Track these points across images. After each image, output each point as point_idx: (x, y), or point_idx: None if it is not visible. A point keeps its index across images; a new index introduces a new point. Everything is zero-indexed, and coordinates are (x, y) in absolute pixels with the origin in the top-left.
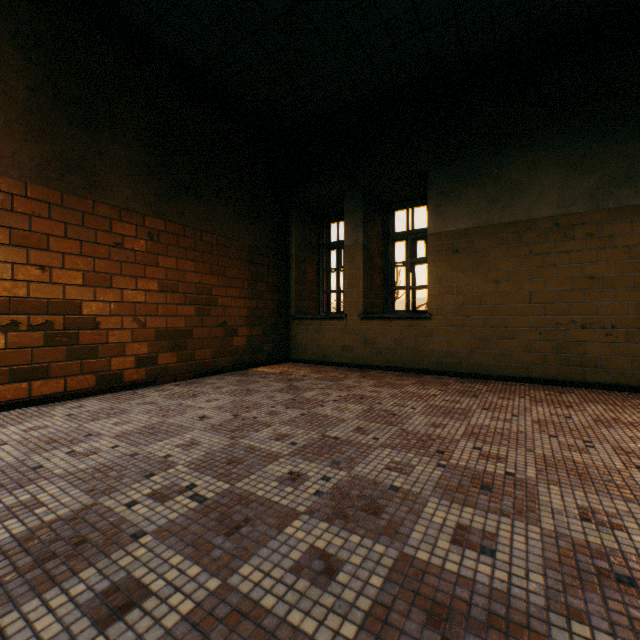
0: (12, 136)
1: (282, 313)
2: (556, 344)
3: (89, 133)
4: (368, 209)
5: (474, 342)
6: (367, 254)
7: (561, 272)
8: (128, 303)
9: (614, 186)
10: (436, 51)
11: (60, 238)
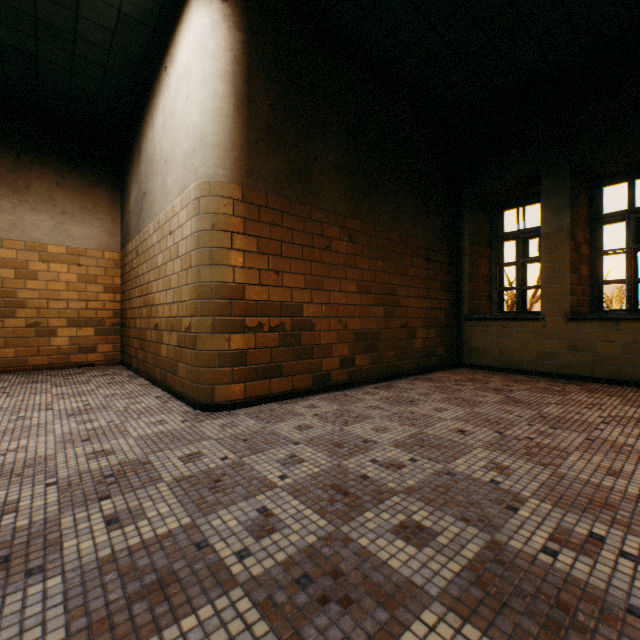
0: (259, 152)
1: (452, 313)
2: None
3: (307, 141)
4: (574, 187)
5: None
6: (573, 242)
7: None
8: (334, 305)
9: None
10: None
11: (288, 244)
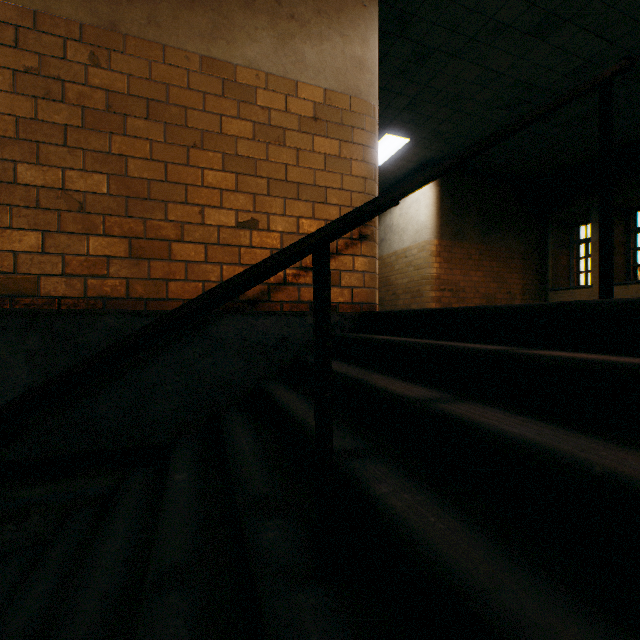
0: (444, 227)
1: (541, 288)
2: None
3: (461, 217)
4: None
5: None
6: None
7: None
8: (472, 282)
9: None
10: None
11: (454, 259)
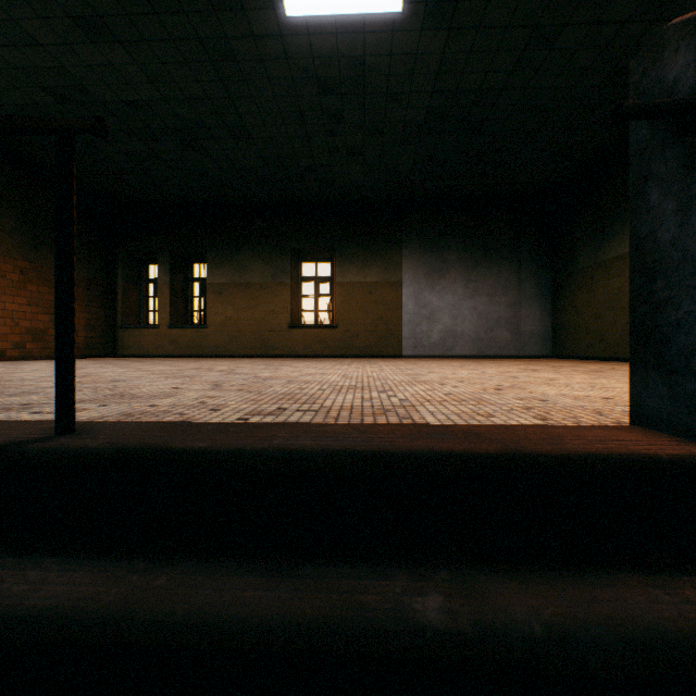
0: None
1: (111, 324)
2: (261, 339)
3: None
4: (174, 263)
5: (229, 339)
6: (174, 290)
7: (263, 307)
8: (10, 311)
9: (280, 274)
10: (205, 197)
11: None
